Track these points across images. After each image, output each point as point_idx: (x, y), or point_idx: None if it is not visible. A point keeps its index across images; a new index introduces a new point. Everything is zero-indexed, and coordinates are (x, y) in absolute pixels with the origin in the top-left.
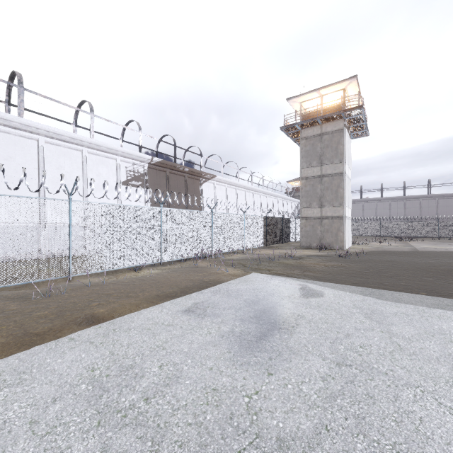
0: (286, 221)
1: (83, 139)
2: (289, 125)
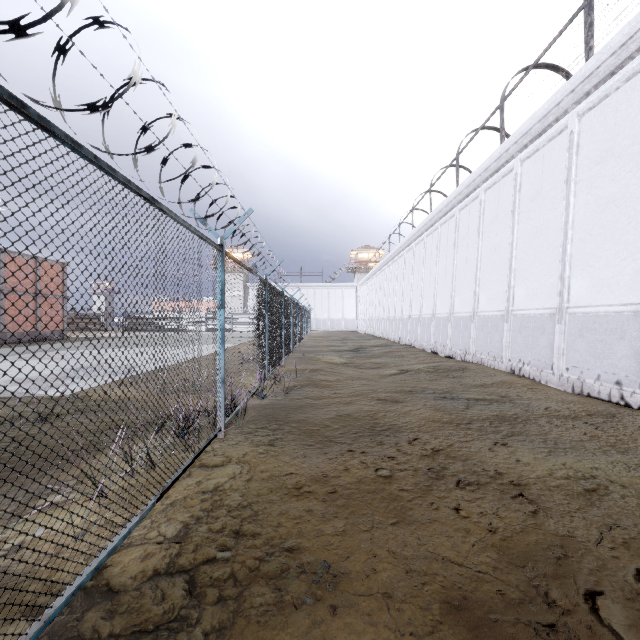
0: None
1: (558, 97)
2: None
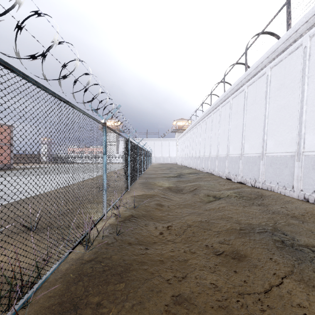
0: None
1: None
2: None
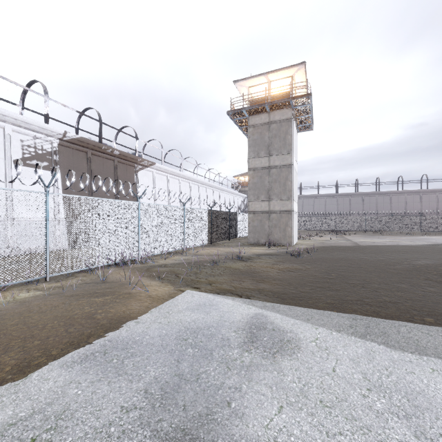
0: (233, 216)
1: None
2: (236, 110)
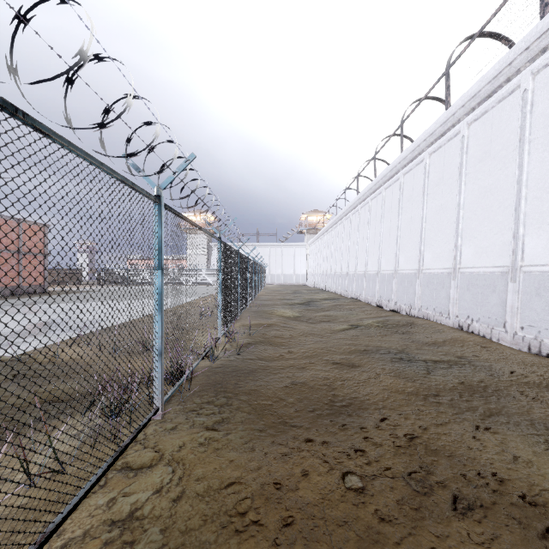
0: None
1: (511, 56)
2: None
